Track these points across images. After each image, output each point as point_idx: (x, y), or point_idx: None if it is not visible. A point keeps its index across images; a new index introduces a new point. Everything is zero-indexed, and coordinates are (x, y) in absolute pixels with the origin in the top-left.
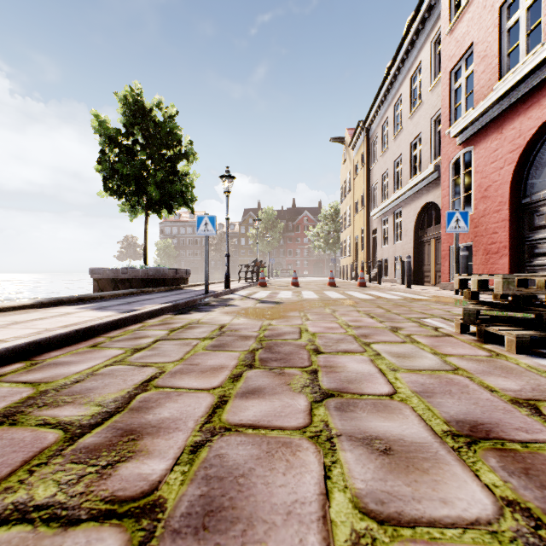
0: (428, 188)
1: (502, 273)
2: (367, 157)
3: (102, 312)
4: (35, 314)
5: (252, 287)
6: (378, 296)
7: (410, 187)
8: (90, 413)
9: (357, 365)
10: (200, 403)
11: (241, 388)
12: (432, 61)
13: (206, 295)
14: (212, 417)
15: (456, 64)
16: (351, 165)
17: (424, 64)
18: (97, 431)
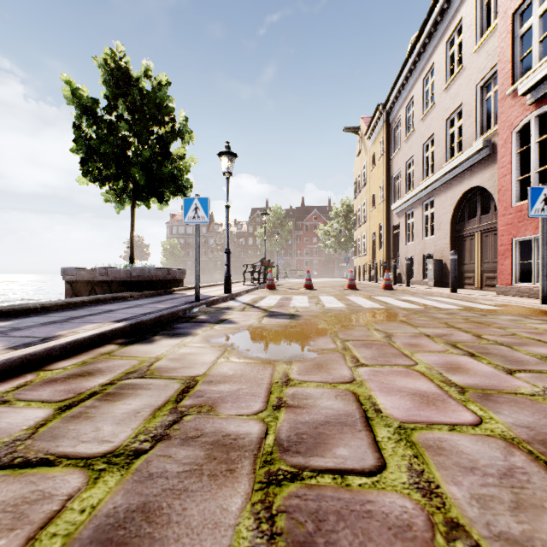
0: (472, 170)
1: None
2: (387, 144)
3: None
4: None
5: (258, 291)
6: (424, 304)
7: (447, 171)
8: None
9: None
10: None
11: None
12: (479, 15)
13: (193, 304)
14: None
15: (524, 1)
16: (366, 155)
17: (466, 21)
18: None
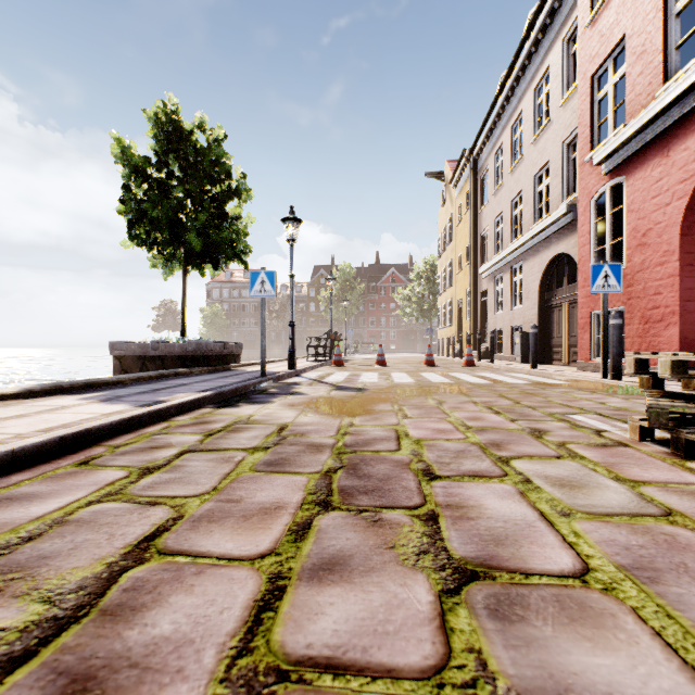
0: (559, 235)
1: (668, 349)
2: (474, 196)
3: (112, 405)
4: (15, 408)
5: (324, 367)
6: (495, 380)
7: (534, 234)
8: (22, 622)
9: (500, 503)
10: (234, 597)
11: (309, 556)
12: (565, 66)
13: (262, 379)
14: (254, 637)
15: (601, 66)
16: (452, 207)
17: (553, 70)
18: (16, 679)
